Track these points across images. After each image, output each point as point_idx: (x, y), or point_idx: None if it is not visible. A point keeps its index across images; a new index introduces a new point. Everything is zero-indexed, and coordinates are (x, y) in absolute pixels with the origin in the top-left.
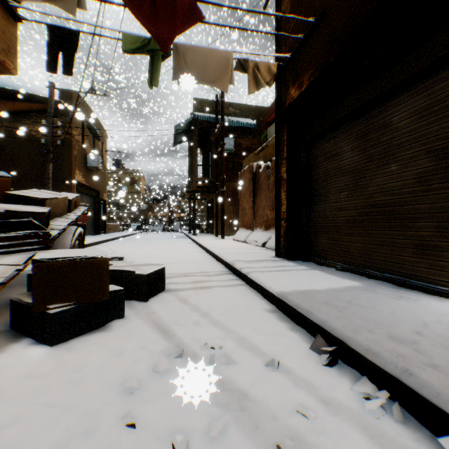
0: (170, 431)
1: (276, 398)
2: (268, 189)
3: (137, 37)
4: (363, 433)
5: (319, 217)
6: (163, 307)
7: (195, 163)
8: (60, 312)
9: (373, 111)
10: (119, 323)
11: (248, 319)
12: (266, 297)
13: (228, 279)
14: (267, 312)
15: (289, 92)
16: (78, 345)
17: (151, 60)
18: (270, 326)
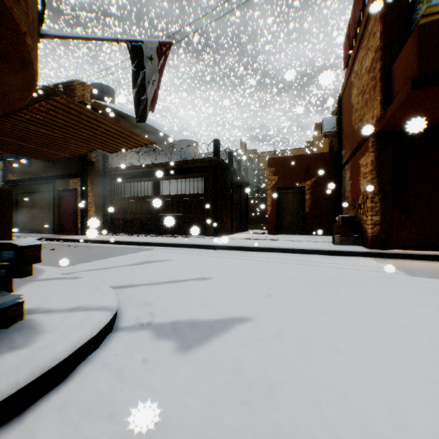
0: None
1: None
2: None
3: None
4: None
5: (22, 218)
6: None
7: None
8: None
9: (34, 194)
10: None
11: None
12: None
13: None
14: None
15: (10, 175)
16: None
17: None
18: None
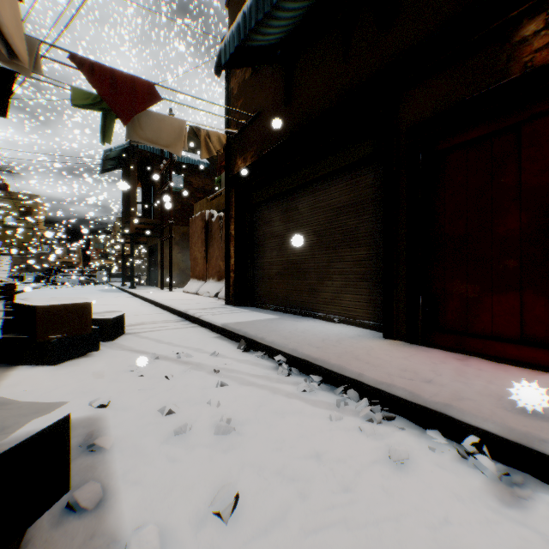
0: (163, 375)
1: (215, 362)
2: (221, 240)
3: (88, 93)
4: (250, 364)
5: (260, 269)
6: (130, 342)
7: (133, 199)
8: (59, 341)
9: (290, 196)
10: (98, 352)
11: (201, 342)
12: (215, 330)
13: (182, 323)
14: (214, 338)
15: (237, 161)
16: (75, 363)
17: (104, 117)
18: (215, 343)
